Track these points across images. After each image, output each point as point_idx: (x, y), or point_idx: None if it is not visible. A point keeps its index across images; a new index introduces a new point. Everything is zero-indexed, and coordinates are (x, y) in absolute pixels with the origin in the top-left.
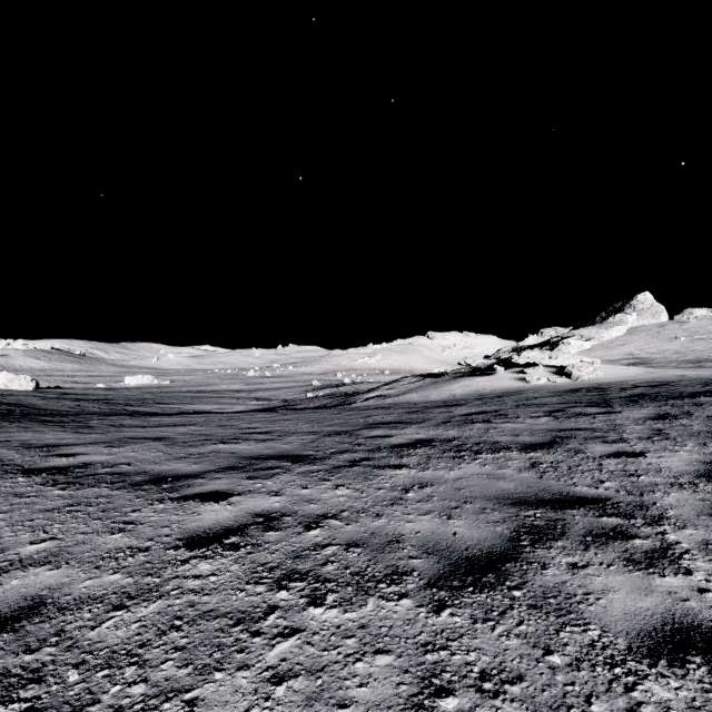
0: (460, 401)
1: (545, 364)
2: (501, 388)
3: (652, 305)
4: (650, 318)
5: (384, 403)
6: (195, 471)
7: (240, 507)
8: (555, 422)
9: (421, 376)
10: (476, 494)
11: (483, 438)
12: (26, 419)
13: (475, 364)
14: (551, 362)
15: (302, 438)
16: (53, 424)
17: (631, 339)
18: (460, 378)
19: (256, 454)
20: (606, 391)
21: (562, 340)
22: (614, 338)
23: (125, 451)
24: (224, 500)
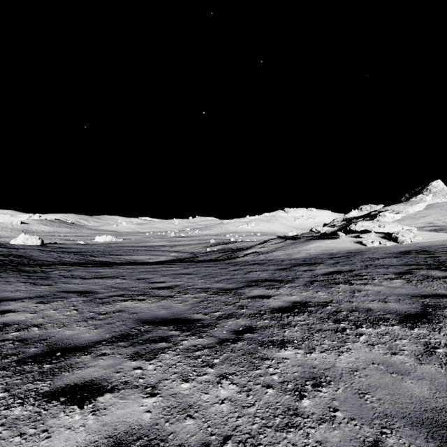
0: (316, 259)
1: (376, 231)
2: (344, 249)
3: (443, 189)
4: (442, 198)
5: (258, 258)
6: (89, 340)
7: (103, 421)
8: (411, 285)
9: (283, 238)
10: (389, 408)
11: (354, 304)
12: (11, 270)
13: (323, 231)
14: (380, 229)
15: (195, 296)
16: (26, 274)
17: (429, 213)
18: (311, 241)
19: (152, 316)
20: (434, 253)
21: (379, 213)
22: (417, 212)
23: (48, 308)
24: (91, 401)
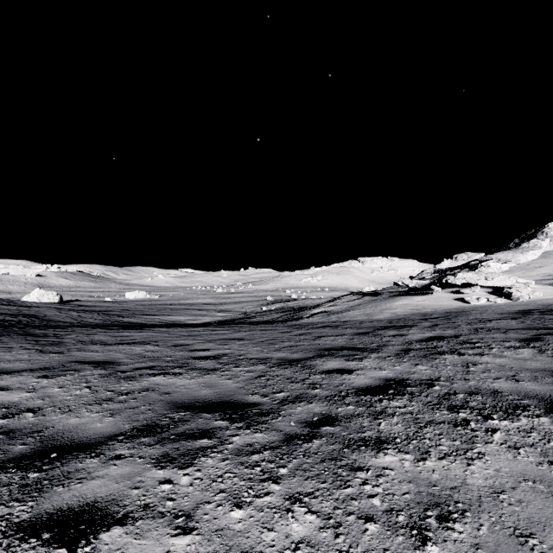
0: (405, 321)
1: (481, 284)
2: (441, 308)
3: None
4: None
5: (329, 320)
6: (100, 433)
7: None
8: (546, 356)
9: (359, 294)
10: None
11: (472, 383)
12: (16, 333)
13: (412, 284)
14: (487, 282)
15: (249, 370)
16: (33, 339)
17: (547, 262)
18: (397, 297)
19: (191, 397)
20: None
21: (480, 263)
22: (530, 261)
23: (52, 384)
24: (89, 540)
